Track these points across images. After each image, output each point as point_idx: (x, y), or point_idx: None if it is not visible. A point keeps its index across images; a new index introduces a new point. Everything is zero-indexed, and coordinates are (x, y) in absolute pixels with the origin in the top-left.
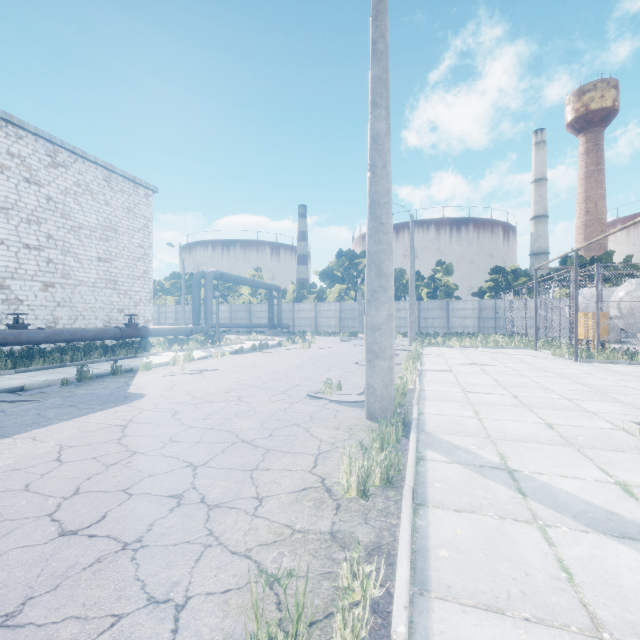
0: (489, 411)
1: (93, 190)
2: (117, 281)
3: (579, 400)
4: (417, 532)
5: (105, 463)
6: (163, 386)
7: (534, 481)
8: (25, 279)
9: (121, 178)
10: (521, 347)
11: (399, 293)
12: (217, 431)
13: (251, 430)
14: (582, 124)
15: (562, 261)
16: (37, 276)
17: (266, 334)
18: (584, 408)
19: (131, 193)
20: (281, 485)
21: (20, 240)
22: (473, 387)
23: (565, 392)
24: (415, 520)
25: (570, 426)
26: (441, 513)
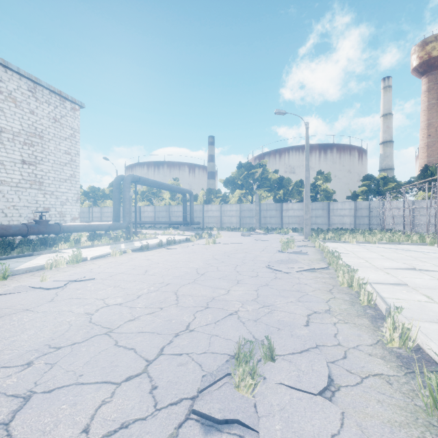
0: None
1: (16, 98)
2: (43, 182)
3: None
4: None
5: None
6: None
7: None
8: None
9: (47, 91)
10: (419, 243)
11: (286, 197)
12: None
13: None
14: (425, 68)
15: (422, 170)
16: None
17: (181, 229)
18: None
19: (57, 105)
20: None
21: None
22: None
23: None
24: None
25: None
26: None
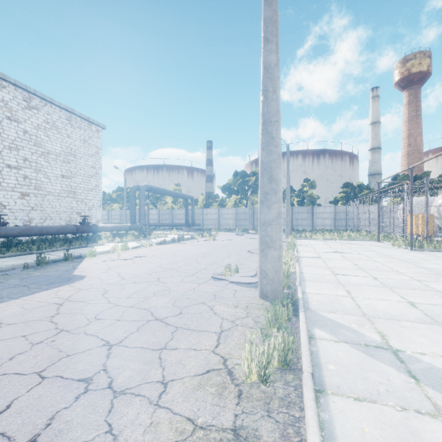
0: (358, 291)
1: (58, 126)
2: (76, 192)
3: (427, 281)
4: (322, 429)
5: (32, 341)
6: (101, 269)
7: (420, 362)
8: (7, 190)
9: (79, 118)
10: (367, 239)
11: None
12: (136, 309)
13: (164, 308)
14: (406, 83)
15: (393, 178)
16: (16, 188)
17: (183, 230)
18: (434, 288)
19: (86, 129)
20: (186, 367)
21: (3, 161)
22: (340, 270)
23: (413, 274)
24: (318, 412)
25: (429, 305)
26: (342, 402)
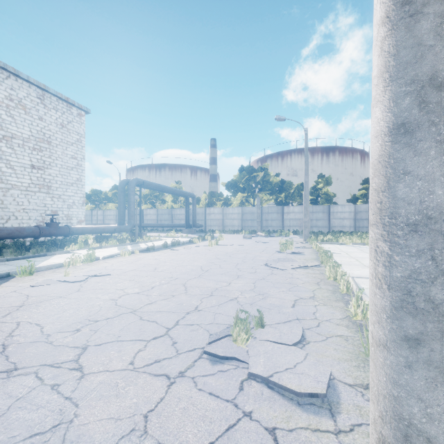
0: None
1: (26, 105)
2: (51, 186)
3: None
4: None
5: None
6: None
7: None
8: None
9: (55, 98)
10: None
11: (288, 200)
12: None
13: None
14: None
15: None
16: None
17: (183, 232)
18: None
19: (64, 111)
20: None
21: None
22: None
23: None
24: None
25: None
26: None
